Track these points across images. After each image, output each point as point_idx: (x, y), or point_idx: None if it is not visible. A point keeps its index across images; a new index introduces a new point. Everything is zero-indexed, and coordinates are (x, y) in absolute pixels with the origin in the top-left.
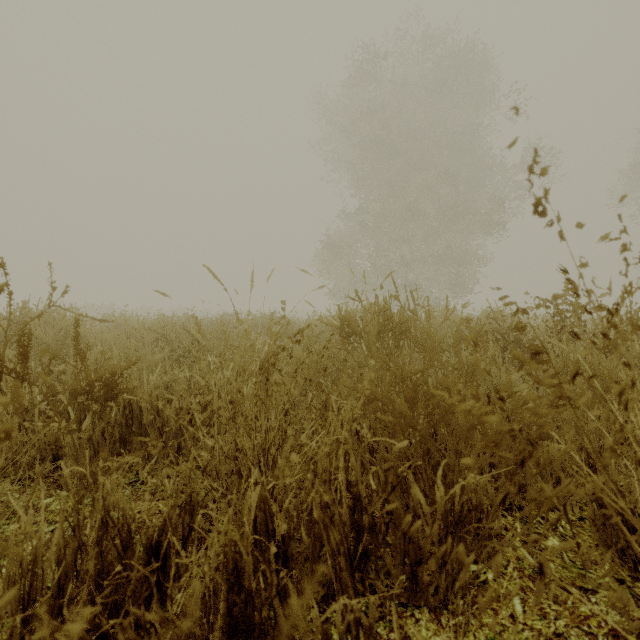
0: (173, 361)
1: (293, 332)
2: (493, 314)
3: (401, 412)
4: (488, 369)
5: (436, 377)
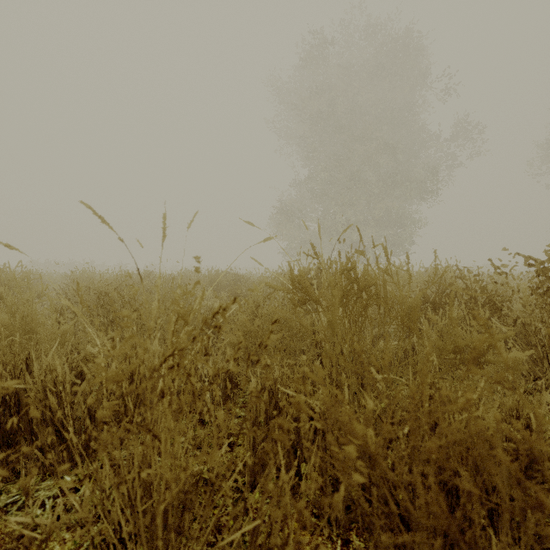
0: (106, 325)
1: (246, 289)
2: (460, 272)
3: (430, 511)
4: (476, 343)
5: (495, 418)
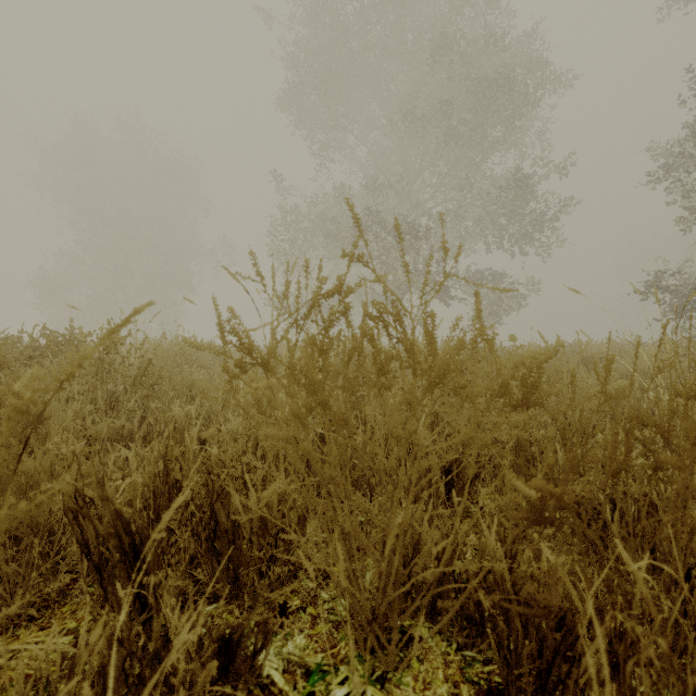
0: None
1: None
2: None
3: None
4: None
5: None
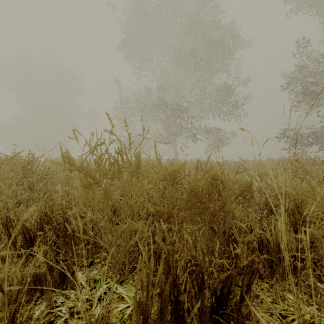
0: None
1: None
2: None
3: None
4: None
5: None
